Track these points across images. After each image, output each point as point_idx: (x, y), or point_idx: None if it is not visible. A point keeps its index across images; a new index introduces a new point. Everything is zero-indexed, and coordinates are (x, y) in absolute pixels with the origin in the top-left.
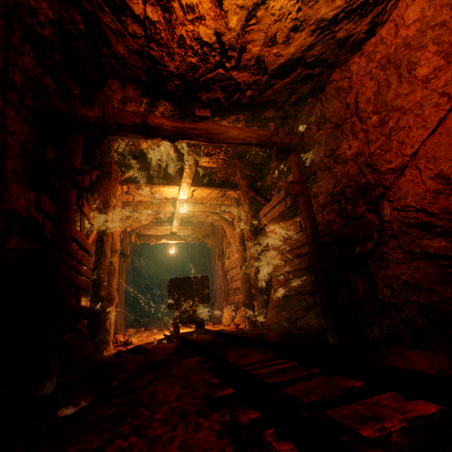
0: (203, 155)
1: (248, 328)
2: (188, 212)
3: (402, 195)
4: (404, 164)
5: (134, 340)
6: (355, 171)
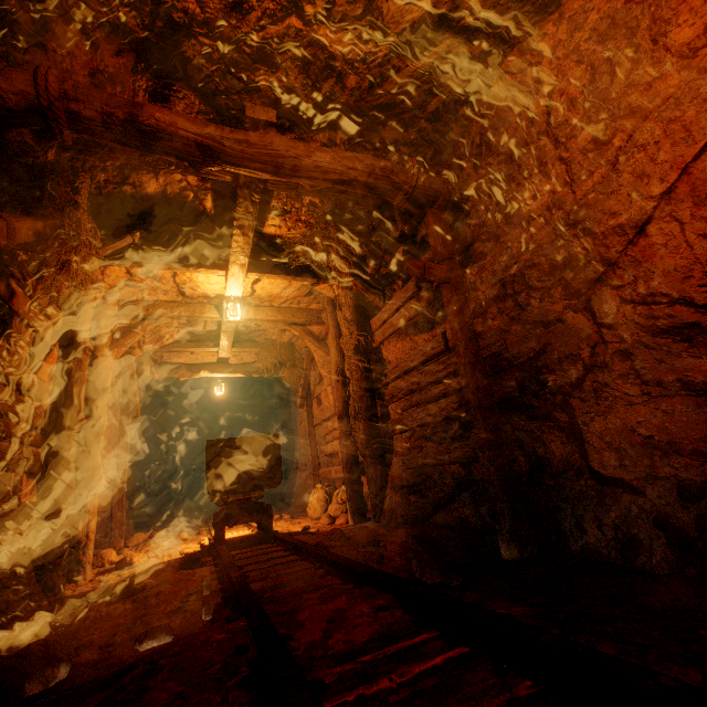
0: (268, 211)
1: (351, 523)
2: (249, 324)
3: (641, 275)
4: (646, 214)
5: (138, 558)
6: (546, 238)
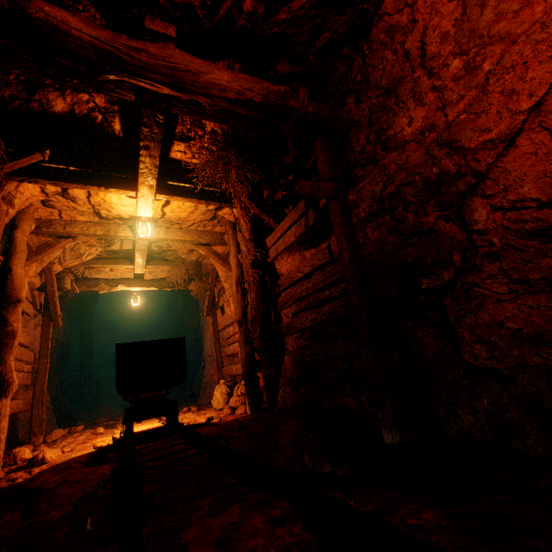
0: (174, 137)
1: (249, 413)
2: (161, 244)
3: (511, 183)
4: (515, 127)
5: (50, 454)
6: (420, 159)
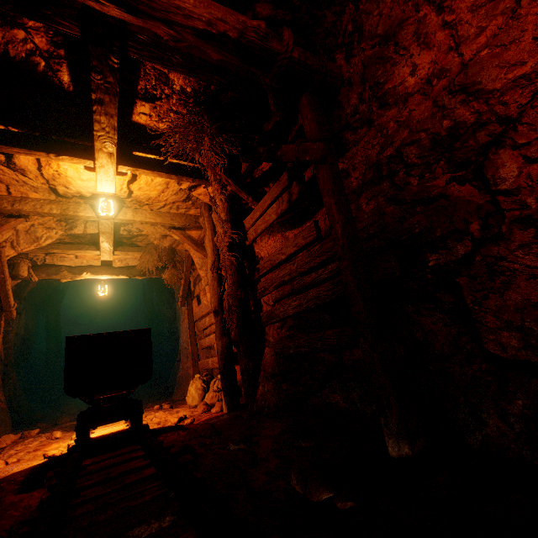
0: (136, 95)
1: (226, 411)
2: (130, 228)
3: None
4: None
5: None
6: (426, 112)
